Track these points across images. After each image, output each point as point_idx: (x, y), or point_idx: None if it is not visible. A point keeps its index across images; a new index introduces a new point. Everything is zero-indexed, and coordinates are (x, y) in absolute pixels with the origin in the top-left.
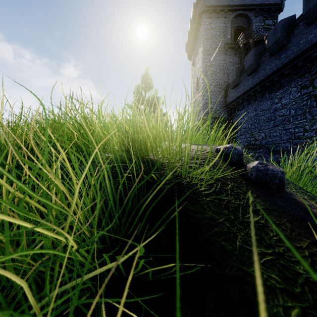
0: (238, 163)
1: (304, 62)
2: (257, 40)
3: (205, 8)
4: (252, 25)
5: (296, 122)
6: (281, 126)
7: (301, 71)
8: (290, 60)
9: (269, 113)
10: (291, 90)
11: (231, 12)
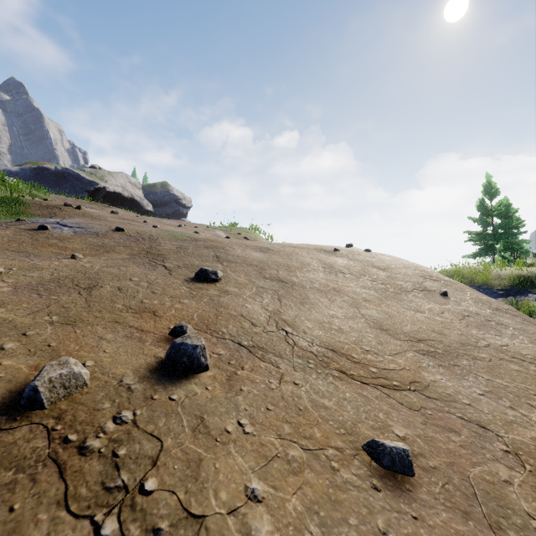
0: None
1: None
2: None
3: None
4: None
5: None
6: None
7: None
8: None
9: None
10: None
11: None
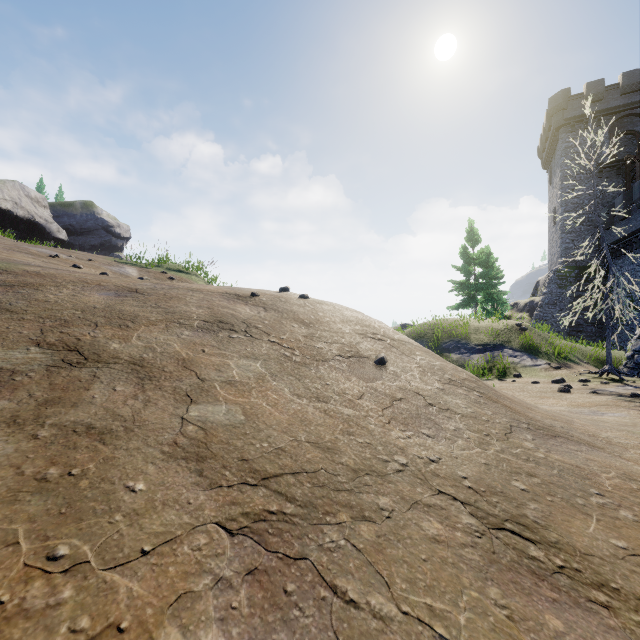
0: (519, 327)
1: None
2: None
3: (564, 121)
4: None
5: None
6: None
7: None
8: None
9: None
10: None
11: (609, 116)
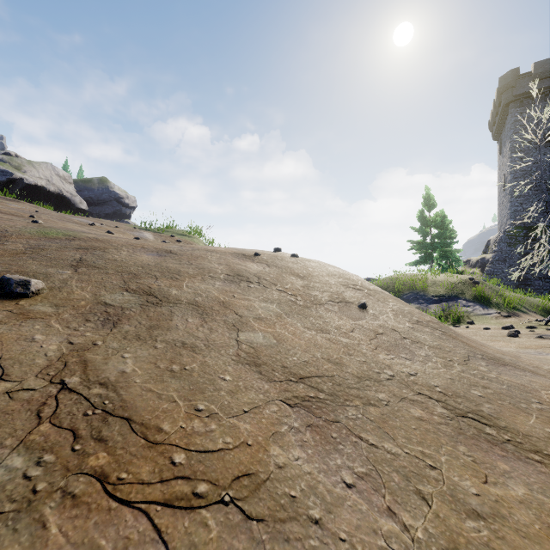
0: (472, 280)
1: None
2: None
3: (513, 98)
4: None
5: None
6: None
7: None
8: None
9: None
10: None
11: None
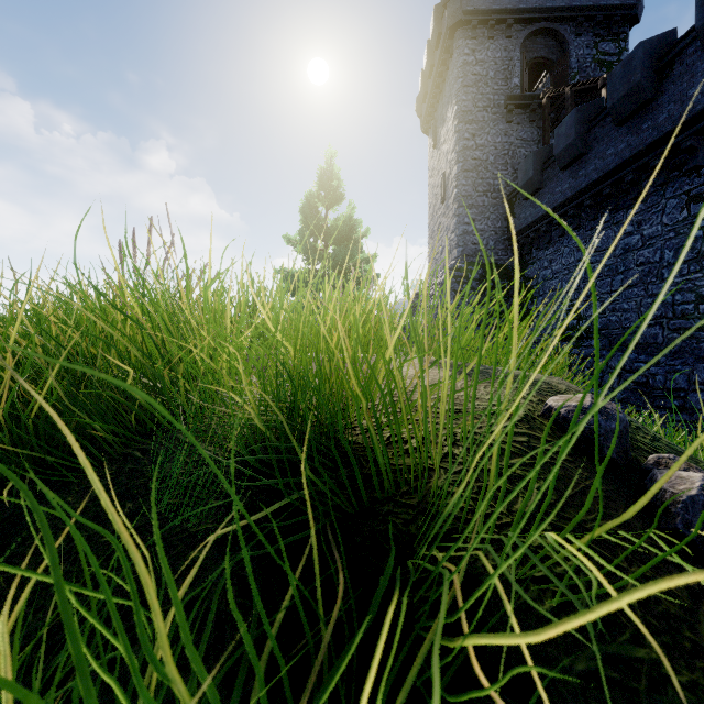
0: (620, 461)
1: (697, 140)
2: (581, 90)
3: (463, 16)
4: (569, 53)
5: (679, 279)
6: (641, 288)
7: (691, 160)
8: (664, 135)
9: (612, 256)
10: (665, 205)
11: (520, 26)
